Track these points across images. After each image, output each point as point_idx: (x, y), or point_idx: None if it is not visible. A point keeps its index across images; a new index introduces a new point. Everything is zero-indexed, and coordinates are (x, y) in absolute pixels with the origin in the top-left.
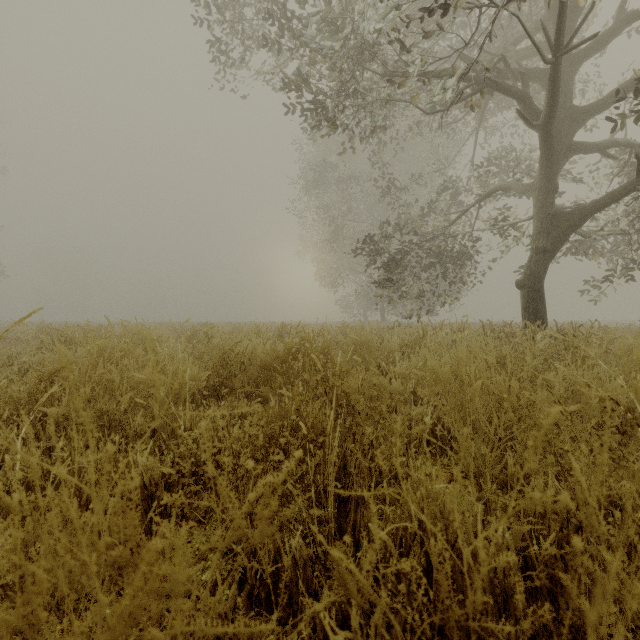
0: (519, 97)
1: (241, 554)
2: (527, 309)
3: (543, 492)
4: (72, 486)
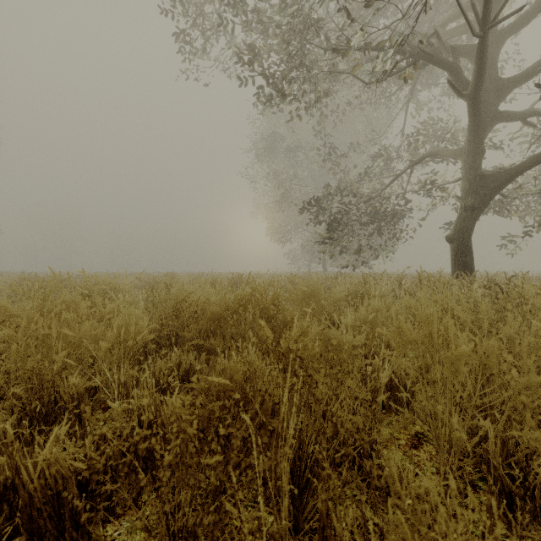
0: (450, 69)
1: None
2: (456, 261)
3: None
4: None
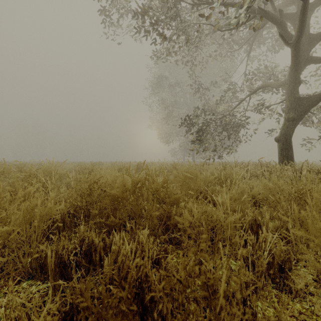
0: (279, 27)
1: None
2: (282, 154)
3: None
4: None
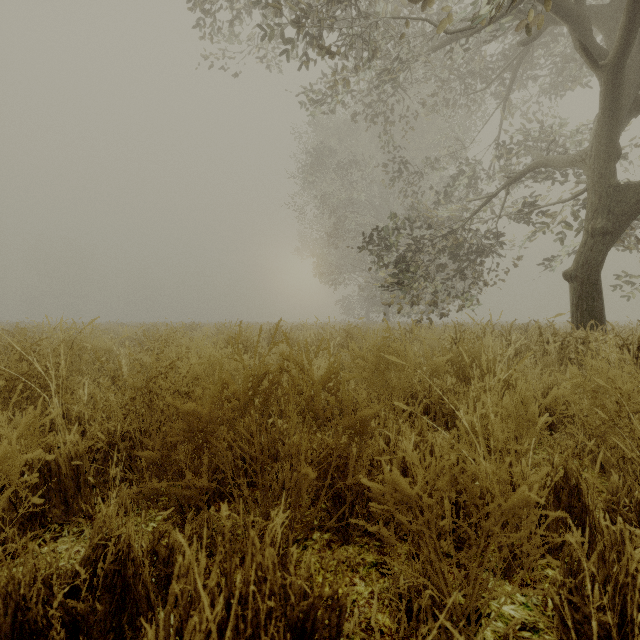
0: (575, 35)
1: None
2: (579, 306)
3: None
4: None
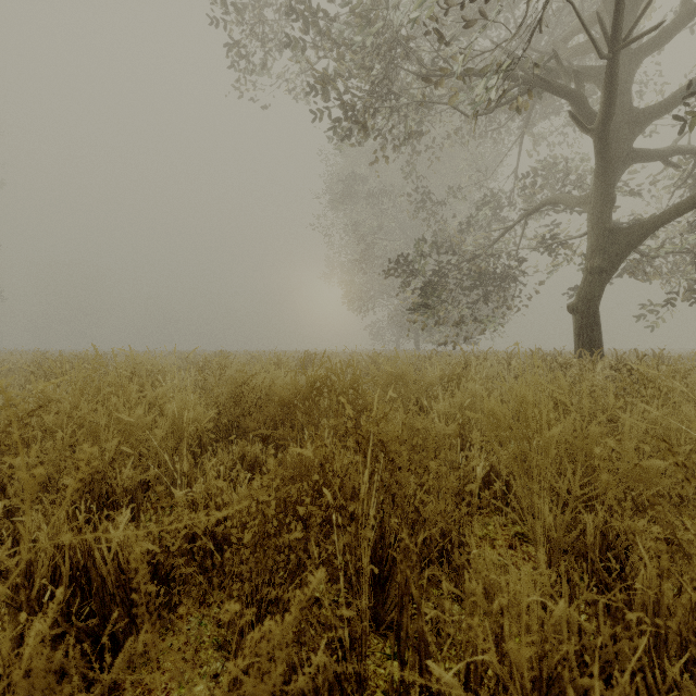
0: (572, 98)
1: (241, 678)
2: (580, 336)
3: (677, 602)
4: (18, 573)
